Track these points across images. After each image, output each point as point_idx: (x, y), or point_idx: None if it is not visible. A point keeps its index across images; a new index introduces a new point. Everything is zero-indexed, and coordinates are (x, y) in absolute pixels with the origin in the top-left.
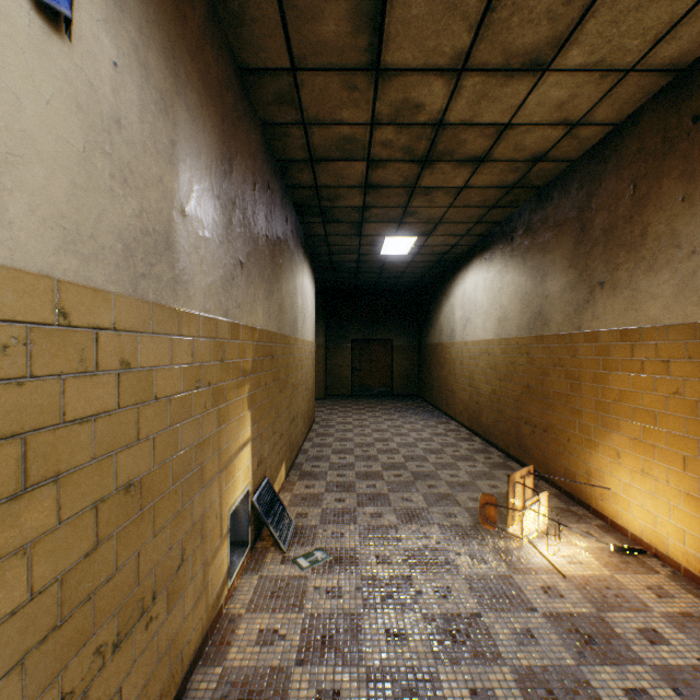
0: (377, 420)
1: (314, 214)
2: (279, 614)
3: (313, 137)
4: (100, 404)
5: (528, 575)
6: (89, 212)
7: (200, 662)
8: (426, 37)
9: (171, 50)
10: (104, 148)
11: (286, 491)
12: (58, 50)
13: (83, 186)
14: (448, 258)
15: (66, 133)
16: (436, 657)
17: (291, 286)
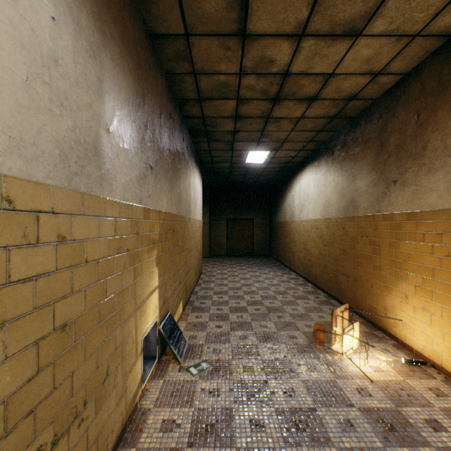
0: (243, 272)
1: (202, 136)
2: (176, 408)
3: (200, 83)
4: (40, 267)
5: (347, 380)
6: (31, 125)
7: (121, 444)
8: (277, 11)
9: (98, 15)
10: (44, 79)
11: (182, 320)
12: (4, 1)
13: (26, 105)
14: (290, 165)
15: (11, 65)
16: (285, 441)
17: (186, 183)
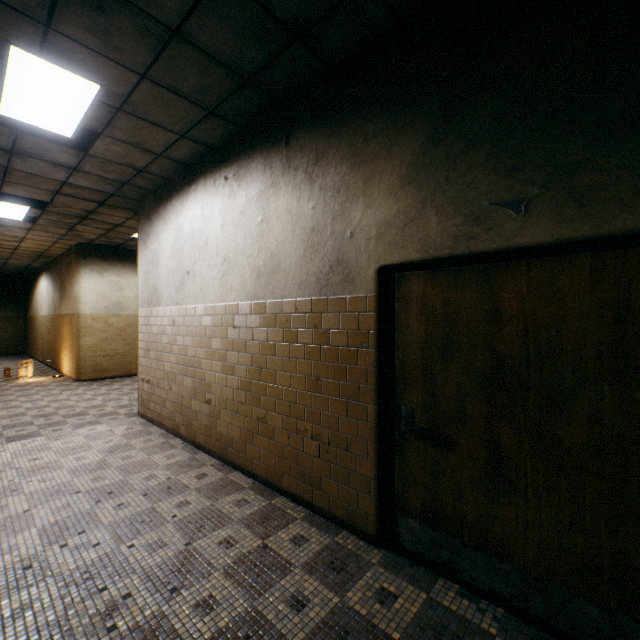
0: None
1: None
2: None
3: None
4: None
5: (15, 383)
6: None
7: None
8: None
9: None
10: None
11: None
12: None
13: None
14: (33, 268)
15: None
16: None
17: None
